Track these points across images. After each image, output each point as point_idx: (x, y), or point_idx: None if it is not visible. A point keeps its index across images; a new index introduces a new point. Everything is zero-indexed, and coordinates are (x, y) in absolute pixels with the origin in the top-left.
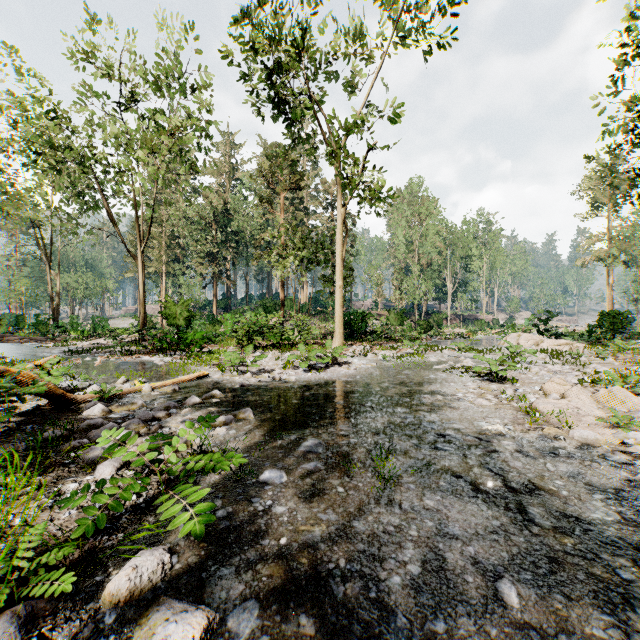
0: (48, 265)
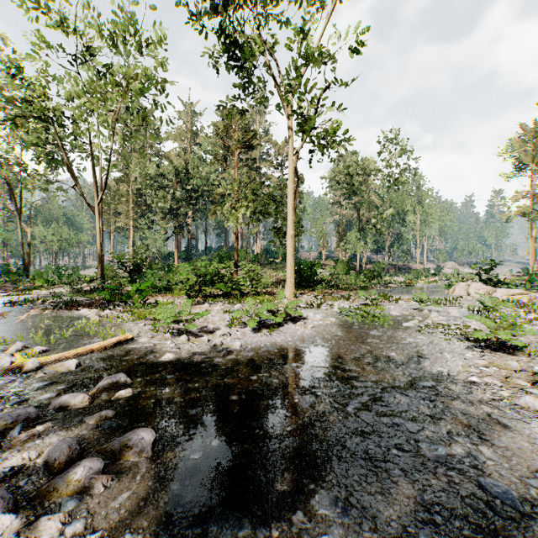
0: (19, 218)
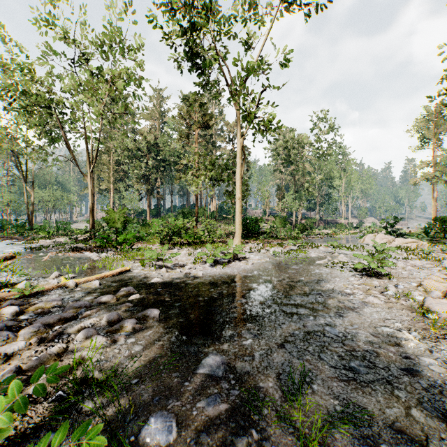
0: (25, 183)
